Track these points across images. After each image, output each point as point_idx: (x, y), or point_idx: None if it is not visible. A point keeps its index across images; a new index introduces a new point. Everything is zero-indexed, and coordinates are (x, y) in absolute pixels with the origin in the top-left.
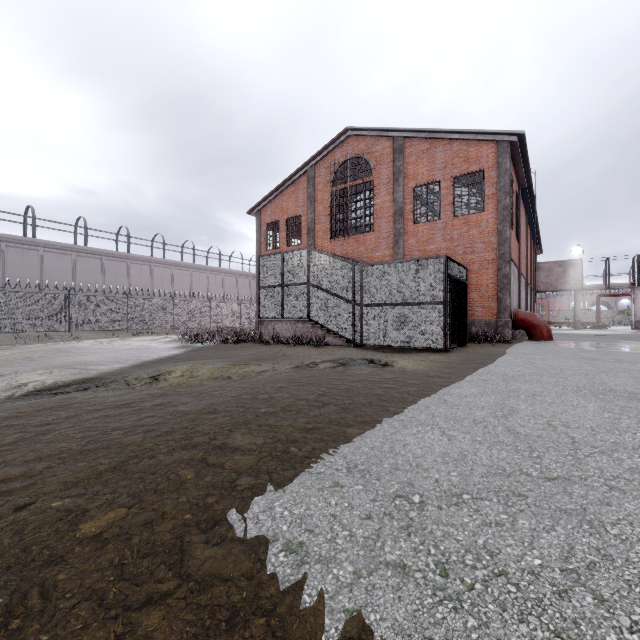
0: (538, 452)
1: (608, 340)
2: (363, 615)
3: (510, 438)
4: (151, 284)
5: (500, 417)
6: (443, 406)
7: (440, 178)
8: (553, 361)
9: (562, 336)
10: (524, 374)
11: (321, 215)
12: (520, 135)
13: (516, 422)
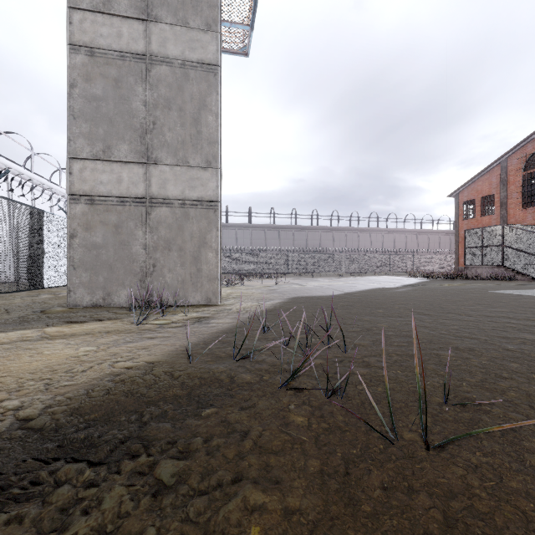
0: None
1: None
2: (513, 293)
3: None
4: (370, 245)
5: None
6: None
7: None
8: None
9: None
10: None
11: (513, 192)
12: None
13: None
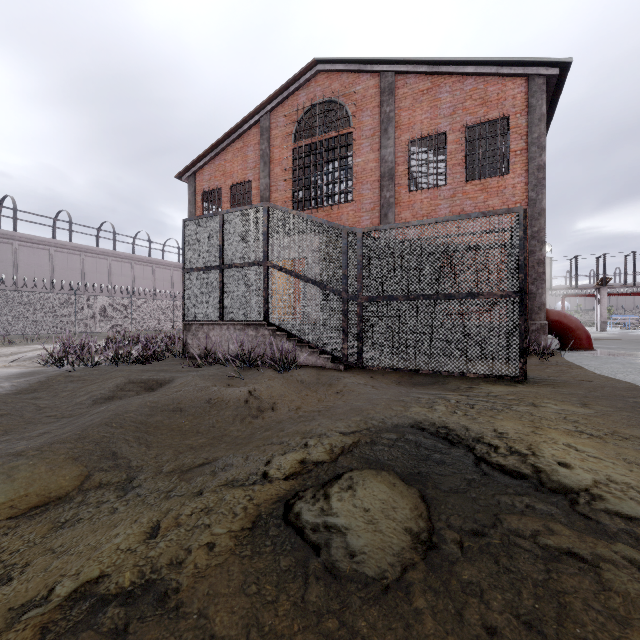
0: None
1: None
2: None
3: None
4: (50, 274)
5: None
6: None
7: (446, 128)
8: None
9: None
10: None
11: (279, 180)
12: (563, 66)
13: None
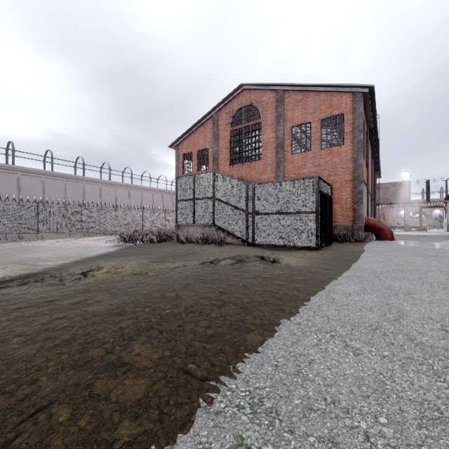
0: None
1: (434, 240)
2: None
3: (418, 352)
4: (100, 199)
5: (393, 321)
6: (333, 306)
7: (311, 120)
8: (405, 258)
9: (399, 236)
10: (389, 270)
11: (223, 148)
12: (371, 87)
13: (412, 328)
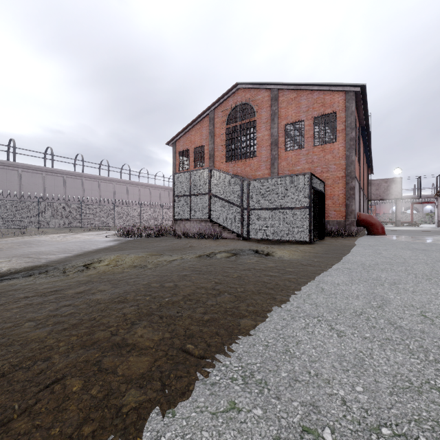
0: (433, 353)
1: (424, 234)
2: None
3: (396, 334)
4: (99, 195)
5: (376, 307)
6: (322, 295)
7: (304, 118)
8: (394, 251)
9: (390, 231)
10: (377, 263)
11: (219, 145)
12: (362, 86)
13: (393, 313)
